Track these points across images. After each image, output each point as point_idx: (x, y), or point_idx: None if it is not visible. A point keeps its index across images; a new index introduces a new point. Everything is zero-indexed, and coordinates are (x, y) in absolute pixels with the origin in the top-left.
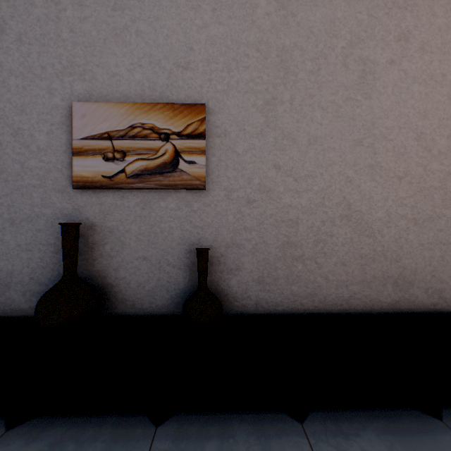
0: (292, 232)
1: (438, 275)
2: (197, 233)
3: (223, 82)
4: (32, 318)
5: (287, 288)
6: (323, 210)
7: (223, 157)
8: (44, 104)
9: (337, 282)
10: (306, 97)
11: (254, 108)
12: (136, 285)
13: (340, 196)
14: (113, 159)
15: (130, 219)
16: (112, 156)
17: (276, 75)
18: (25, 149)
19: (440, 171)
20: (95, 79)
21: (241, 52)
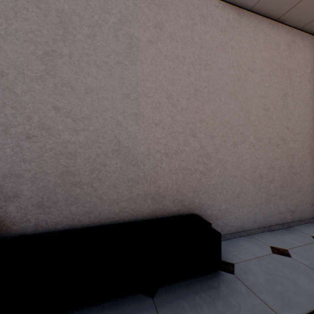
0: (71, 163)
1: (181, 191)
2: None
3: None
4: None
5: (66, 209)
6: (99, 145)
7: (0, 95)
8: None
9: (110, 200)
10: (84, 55)
11: (33, 56)
12: None
13: (112, 135)
14: None
15: None
16: None
17: (56, 31)
18: None
19: (182, 121)
20: None
21: (20, 4)
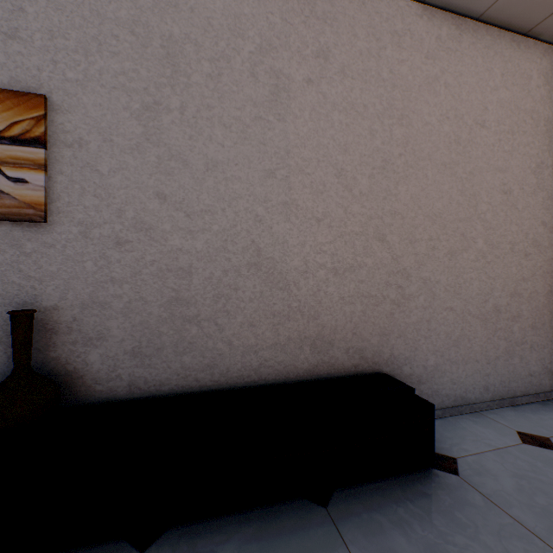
0: (184, 284)
1: (360, 333)
2: (32, 287)
3: (76, 67)
4: None
5: (176, 360)
6: (226, 256)
7: (78, 177)
8: None
9: (244, 347)
10: (204, 108)
11: (127, 112)
12: None
13: (248, 240)
14: None
15: None
16: None
17: (161, 71)
18: None
19: (361, 214)
20: None
21: (106, 30)
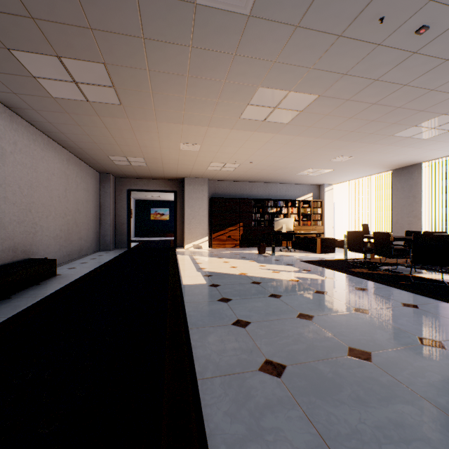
0: None
1: (25, 245)
2: None
3: None
4: None
5: None
6: None
7: None
8: None
9: None
10: None
11: None
12: None
13: None
14: None
15: None
16: None
17: None
18: None
19: (26, 202)
20: None
21: None
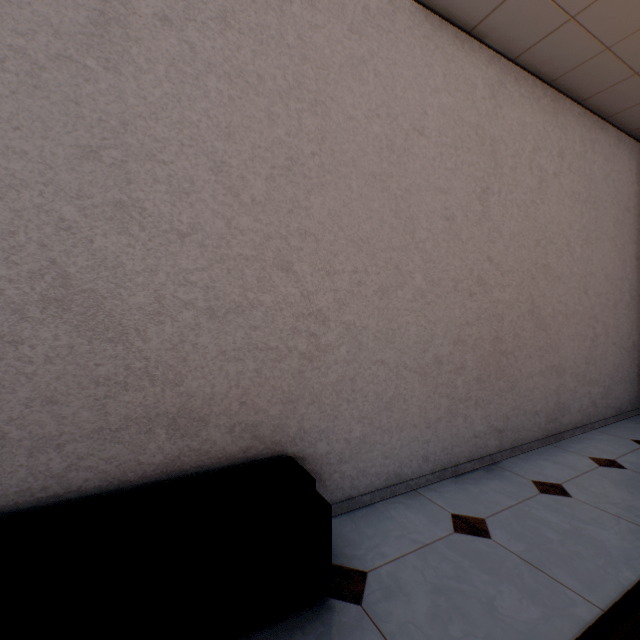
0: None
1: (253, 402)
2: None
3: None
4: None
5: None
6: None
7: None
8: None
9: (33, 441)
10: None
11: None
12: None
13: (43, 258)
14: None
15: None
16: None
17: None
18: None
19: (255, 231)
20: None
21: None
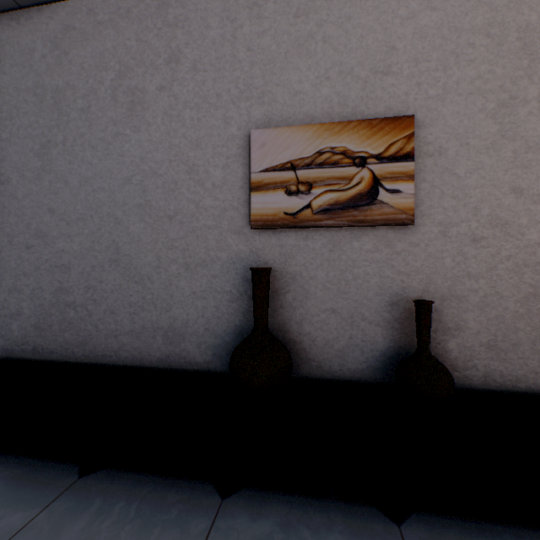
0: None
1: None
2: (401, 281)
3: (436, 84)
4: (208, 374)
5: (532, 358)
6: None
7: (437, 182)
8: (219, 136)
9: None
10: None
11: (481, 113)
12: (322, 343)
13: None
14: (297, 193)
15: (315, 263)
16: (295, 189)
17: (516, 65)
18: (199, 187)
19: None
20: (274, 101)
21: (462, 42)
